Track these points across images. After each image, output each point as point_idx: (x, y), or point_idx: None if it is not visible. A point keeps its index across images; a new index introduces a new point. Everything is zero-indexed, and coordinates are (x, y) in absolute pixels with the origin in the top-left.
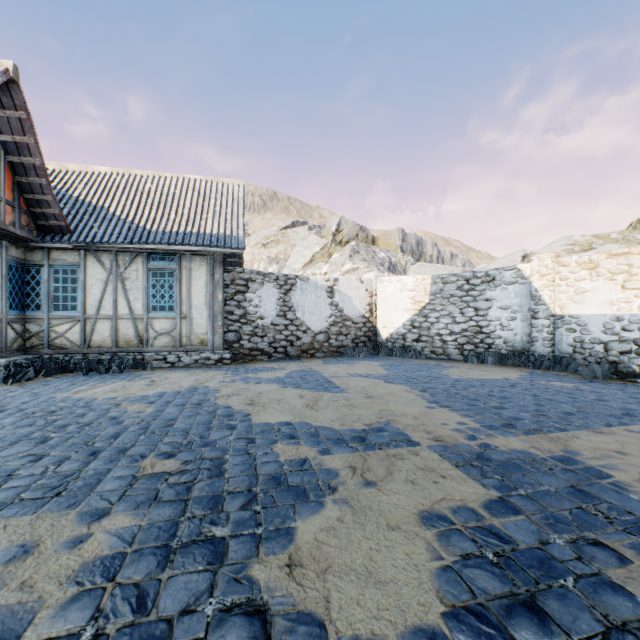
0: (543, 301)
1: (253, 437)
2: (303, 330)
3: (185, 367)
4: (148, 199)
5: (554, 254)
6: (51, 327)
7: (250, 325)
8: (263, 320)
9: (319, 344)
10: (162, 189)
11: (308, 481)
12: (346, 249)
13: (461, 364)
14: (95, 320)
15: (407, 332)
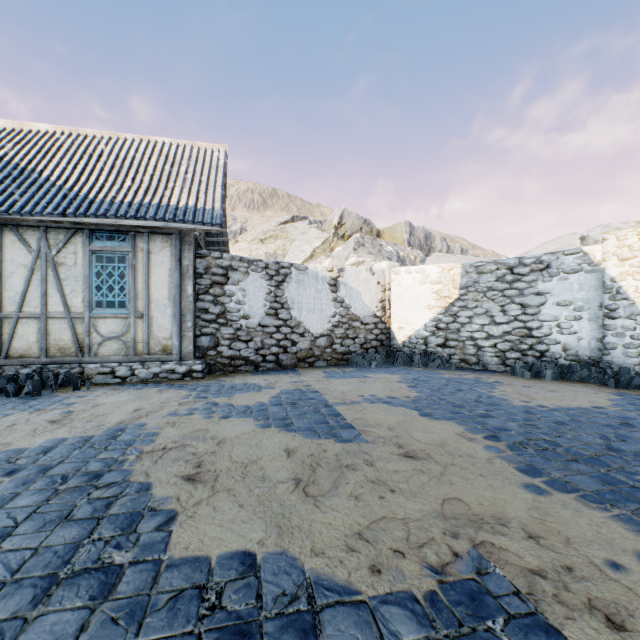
0: (625, 294)
1: None
2: (300, 333)
3: (138, 384)
4: (98, 163)
5: None
6: None
7: (231, 326)
8: (248, 320)
9: (320, 350)
10: (118, 152)
11: None
12: (350, 241)
13: (509, 378)
14: (16, 320)
15: (430, 335)
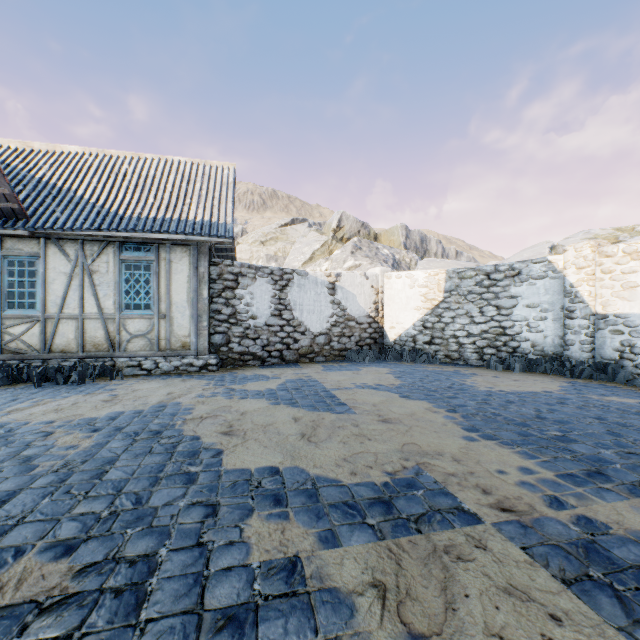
0: (581, 298)
1: (216, 502)
2: (301, 331)
3: (163, 375)
4: (123, 182)
5: (594, 243)
6: (4, 328)
7: (240, 326)
8: (255, 320)
9: (319, 347)
10: (140, 171)
11: (297, 635)
12: (348, 245)
13: (483, 371)
14: (57, 320)
15: (418, 333)
